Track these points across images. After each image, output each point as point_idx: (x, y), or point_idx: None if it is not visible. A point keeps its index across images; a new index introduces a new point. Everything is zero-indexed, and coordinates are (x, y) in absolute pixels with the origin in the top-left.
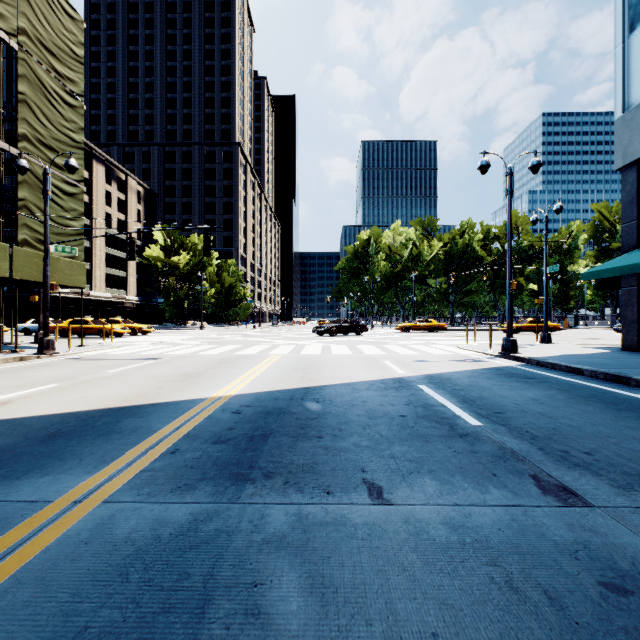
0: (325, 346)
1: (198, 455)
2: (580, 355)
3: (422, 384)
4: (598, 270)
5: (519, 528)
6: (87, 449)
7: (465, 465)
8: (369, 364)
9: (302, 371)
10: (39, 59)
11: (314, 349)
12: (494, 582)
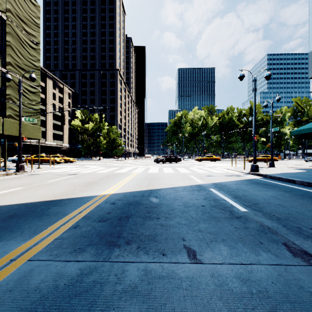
0: (160, 168)
1: (89, 229)
2: (291, 173)
3: (211, 188)
4: (301, 129)
5: (285, 281)
6: (27, 225)
7: (242, 236)
8: (183, 177)
9: (148, 181)
10: (17, 24)
11: (155, 170)
12: None
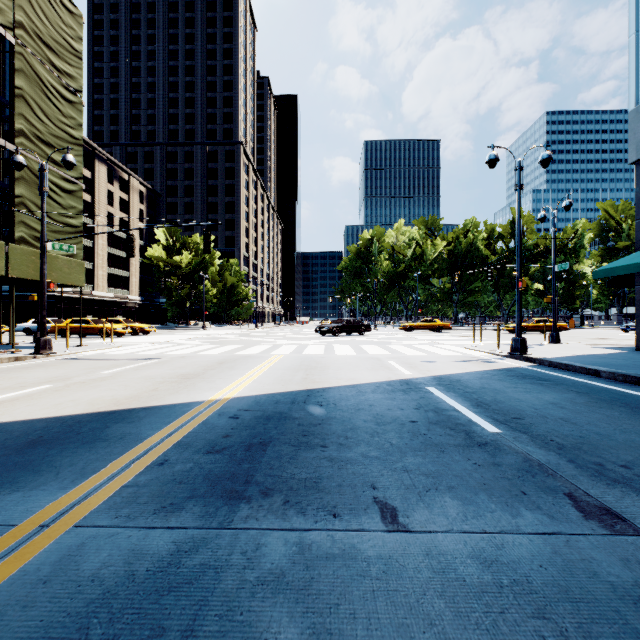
0: (328, 346)
1: (189, 467)
2: (593, 355)
3: (431, 386)
4: (612, 267)
5: (564, 564)
6: (67, 460)
7: (489, 481)
8: (374, 365)
9: (304, 372)
10: (37, 53)
11: (317, 349)
12: None
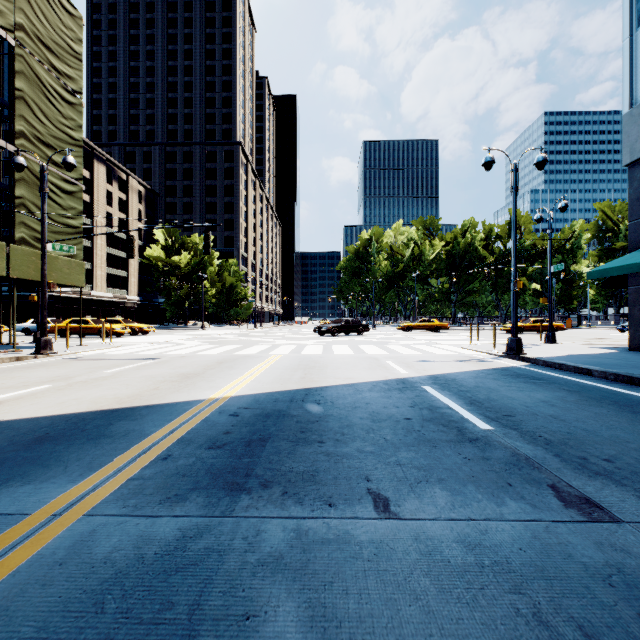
0: (326, 346)
1: (191, 462)
2: (587, 355)
3: (427, 385)
4: (605, 268)
5: (542, 547)
6: (74, 455)
7: (477, 473)
8: (371, 364)
9: (303, 371)
10: (37, 55)
11: (315, 349)
12: (520, 614)
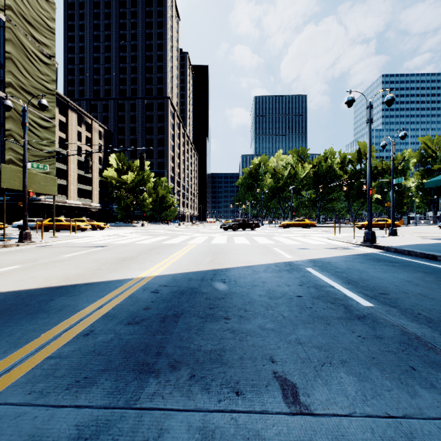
0: (229, 237)
1: (109, 338)
2: (426, 244)
3: (309, 267)
4: (440, 179)
5: None
6: (8, 330)
7: (376, 354)
8: (263, 251)
9: (212, 256)
10: (21, 28)
11: (221, 240)
12: None
